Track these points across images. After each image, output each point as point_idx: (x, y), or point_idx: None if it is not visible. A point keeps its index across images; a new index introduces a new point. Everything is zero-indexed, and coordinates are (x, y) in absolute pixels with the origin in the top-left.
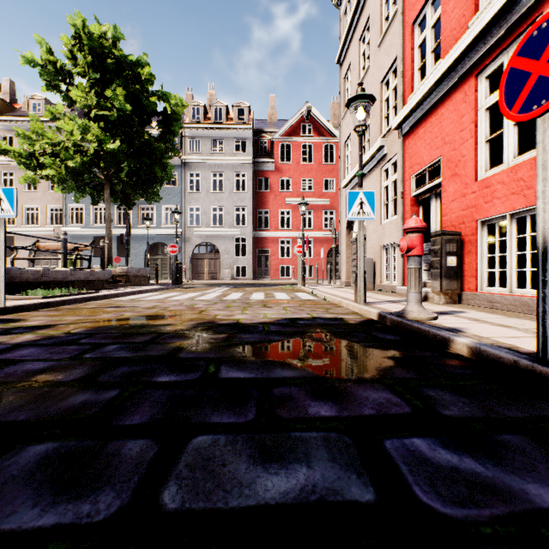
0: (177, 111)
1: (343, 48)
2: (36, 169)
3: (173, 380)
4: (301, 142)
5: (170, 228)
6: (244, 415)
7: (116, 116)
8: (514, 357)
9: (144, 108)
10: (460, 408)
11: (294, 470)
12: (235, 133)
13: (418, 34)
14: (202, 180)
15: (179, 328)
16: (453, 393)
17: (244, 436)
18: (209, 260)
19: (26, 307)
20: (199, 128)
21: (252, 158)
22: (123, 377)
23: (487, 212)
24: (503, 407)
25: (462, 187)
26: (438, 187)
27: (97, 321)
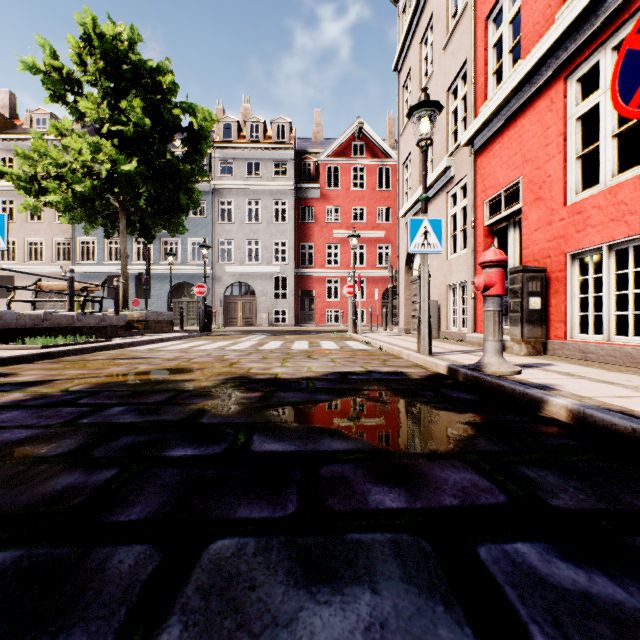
0: (205, 127)
1: (401, 52)
2: (38, 195)
3: (190, 454)
4: (351, 165)
5: (197, 265)
6: (282, 507)
7: (132, 131)
8: (632, 424)
9: (166, 123)
10: (572, 496)
11: (353, 597)
12: (274, 154)
13: (492, 32)
14: (235, 209)
15: (204, 385)
16: (558, 473)
17: (281, 539)
18: (244, 303)
19: (20, 358)
20: (231, 148)
21: (294, 183)
22: (125, 451)
23: (579, 243)
24: (631, 495)
25: (548, 213)
26: (517, 214)
27: (104, 375)
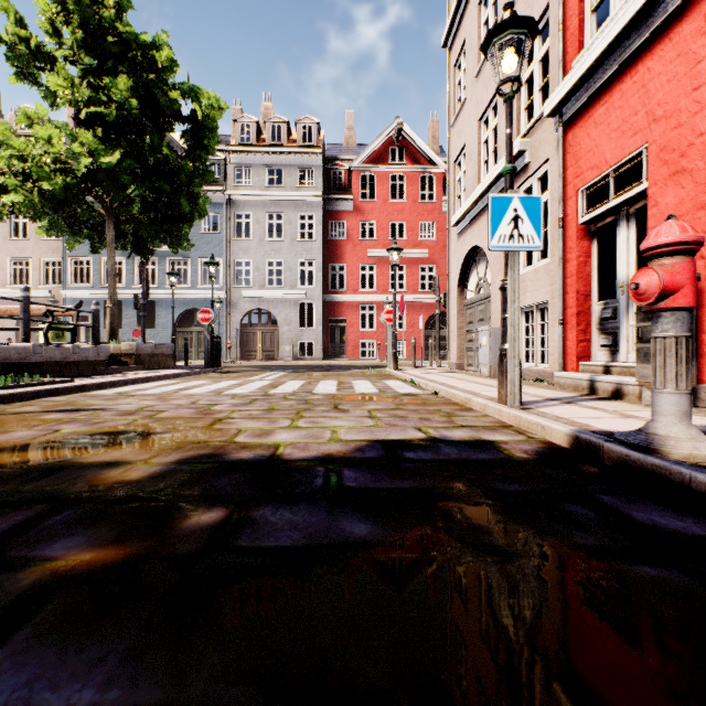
0: (211, 117)
1: (453, 22)
2: None
3: None
4: (389, 173)
5: (209, 289)
6: None
7: (115, 115)
8: None
9: (161, 108)
10: None
11: None
12: (299, 159)
13: None
14: (253, 224)
15: (125, 481)
16: None
17: None
18: (264, 333)
19: None
20: (249, 152)
21: (322, 193)
22: None
23: None
24: None
25: (699, 191)
26: (633, 203)
27: None
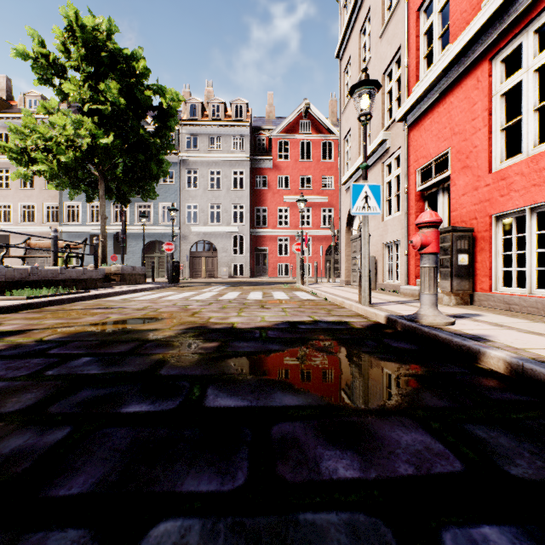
0: (173, 106)
1: (343, 41)
2: (28, 165)
3: (145, 411)
4: (299, 140)
5: (167, 226)
6: (232, 476)
7: (109, 110)
8: None
9: (139, 102)
10: (529, 462)
11: None
12: (233, 130)
13: (423, 21)
14: (199, 178)
15: (166, 335)
16: (509, 433)
17: (228, 521)
18: (207, 258)
19: (5, 309)
20: (196, 125)
21: (250, 155)
22: (81, 407)
23: (503, 206)
24: None
25: (474, 180)
26: (446, 181)
27: (78, 325)
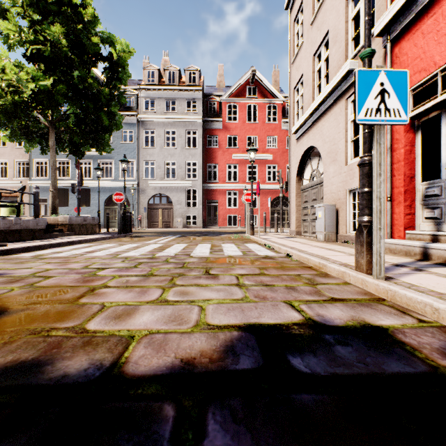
0: (123, 57)
1: None
2: None
3: None
4: (247, 103)
5: (127, 181)
6: None
7: (49, 50)
8: None
9: (86, 50)
10: None
11: None
12: (186, 94)
13: None
14: (156, 137)
15: None
16: None
17: None
18: (163, 210)
19: None
20: (154, 89)
21: (202, 117)
22: None
23: None
24: None
25: None
26: None
27: None
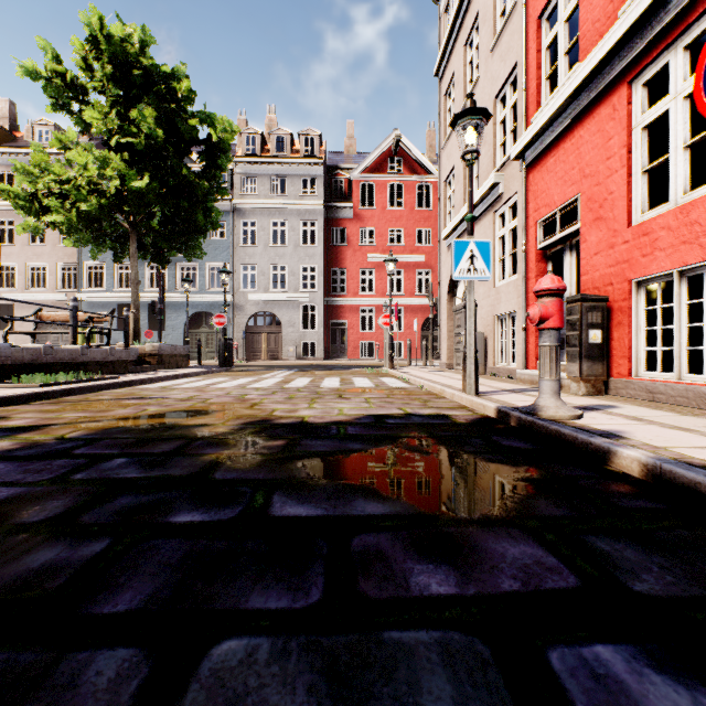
0: (225, 139)
1: (443, 56)
2: (39, 214)
3: (198, 521)
4: (388, 182)
5: (217, 293)
6: (305, 593)
7: (144, 144)
8: None
9: (182, 134)
10: (658, 578)
11: None
12: (302, 169)
13: (546, 31)
14: (258, 231)
15: (220, 431)
16: (637, 546)
17: (302, 640)
18: (268, 334)
19: (14, 399)
20: (255, 162)
21: (324, 202)
22: (121, 516)
23: (646, 269)
24: None
25: (609, 235)
26: (574, 236)
27: (107, 419)
